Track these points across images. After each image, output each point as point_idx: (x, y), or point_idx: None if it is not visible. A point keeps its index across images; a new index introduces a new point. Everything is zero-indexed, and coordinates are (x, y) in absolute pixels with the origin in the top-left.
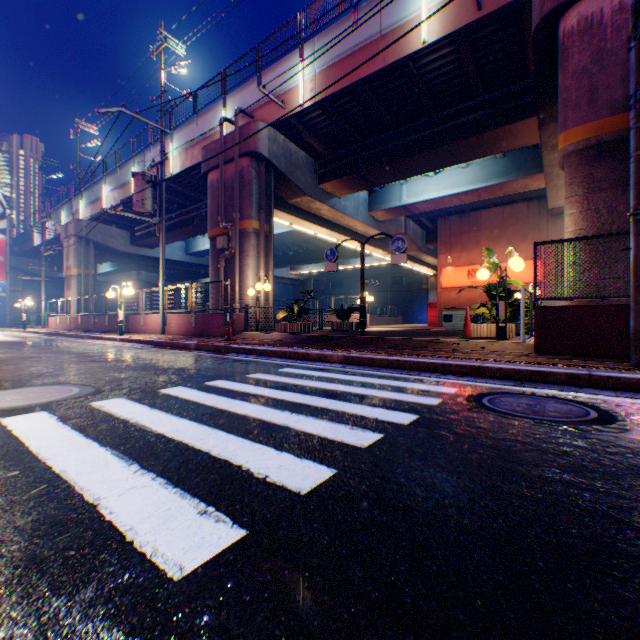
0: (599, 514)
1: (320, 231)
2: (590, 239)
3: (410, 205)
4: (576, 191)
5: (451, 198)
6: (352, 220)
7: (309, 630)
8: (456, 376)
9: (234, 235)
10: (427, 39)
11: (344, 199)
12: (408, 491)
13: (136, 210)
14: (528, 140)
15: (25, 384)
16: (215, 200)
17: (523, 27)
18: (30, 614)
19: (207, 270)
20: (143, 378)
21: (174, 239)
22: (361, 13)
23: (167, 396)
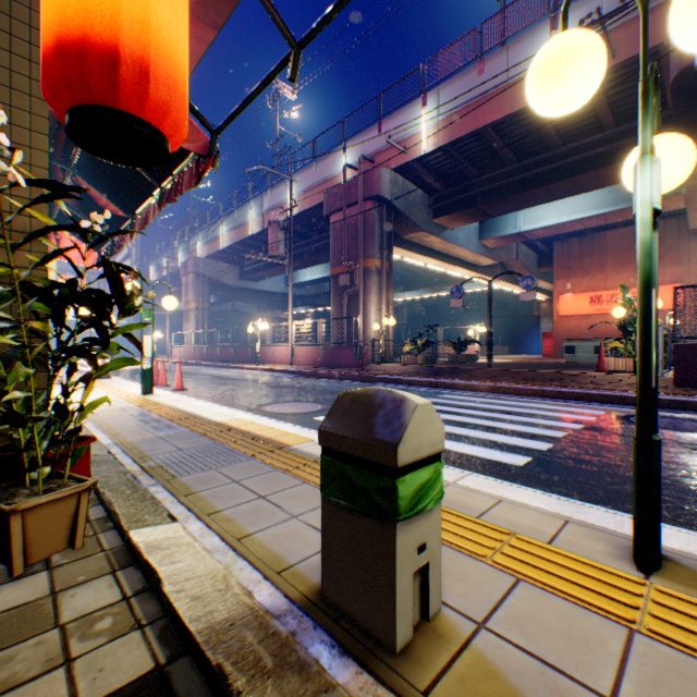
0: None
1: (429, 262)
2: None
3: (526, 232)
4: None
5: (573, 223)
6: (463, 250)
7: (585, 475)
8: (599, 403)
9: (357, 273)
10: None
11: (456, 230)
12: (600, 452)
13: (270, 254)
14: None
15: (274, 401)
16: (337, 241)
17: (660, 67)
18: (477, 468)
19: (304, 300)
20: None
21: (279, 273)
22: (486, 63)
23: None
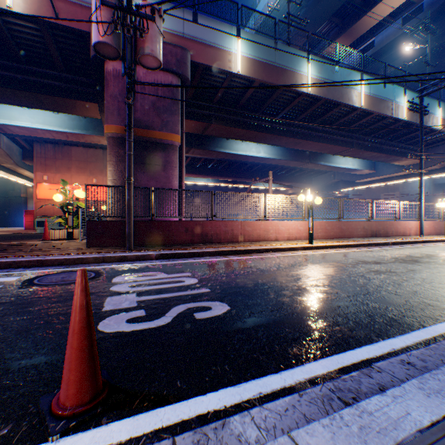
0: (56, 314)
1: None
2: (114, 187)
3: (4, 125)
4: (113, 159)
5: (46, 132)
6: None
7: None
8: (26, 268)
9: None
10: (14, 6)
11: None
12: None
13: None
14: (98, 115)
15: None
16: None
17: (90, 49)
18: None
19: None
20: None
21: None
22: None
23: None
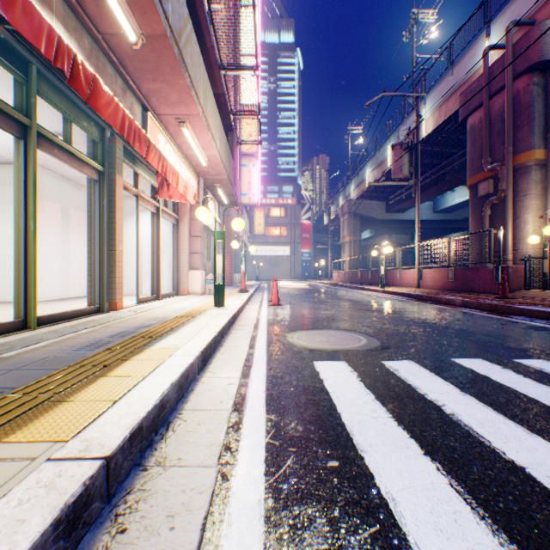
0: None
1: None
2: None
3: None
4: None
5: None
6: None
7: None
8: None
9: (502, 175)
10: None
11: None
12: None
13: (393, 178)
14: None
15: (324, 326)
16: (474, 144)
17: None
18: None
19: (454, 225)
20: (421, 336)
21: (421, 200)
22: None
23: (469, 372)
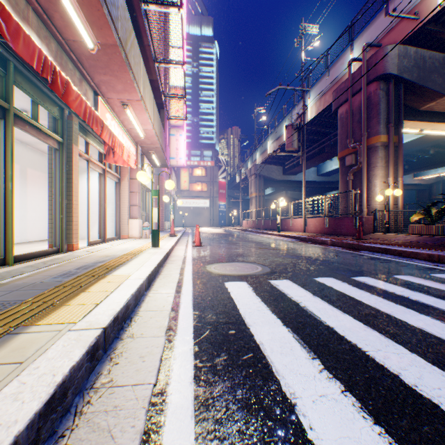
0: None
1: None
2: None
3: None
4: None
5: None
6: None
7: None
8: None
9: (360, 152)
10: None
11: None
12: None
13: (286, 150)
14: None
15: (234, 260)
16: (343, 128)
17: None
18: None
19: (332, 185)
20: (298, 265)
21: (309, 166)
22: None
23: (322, 285)
